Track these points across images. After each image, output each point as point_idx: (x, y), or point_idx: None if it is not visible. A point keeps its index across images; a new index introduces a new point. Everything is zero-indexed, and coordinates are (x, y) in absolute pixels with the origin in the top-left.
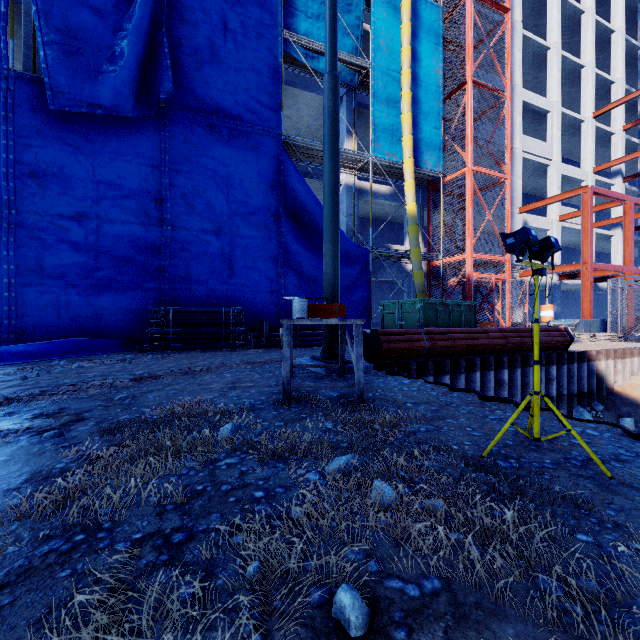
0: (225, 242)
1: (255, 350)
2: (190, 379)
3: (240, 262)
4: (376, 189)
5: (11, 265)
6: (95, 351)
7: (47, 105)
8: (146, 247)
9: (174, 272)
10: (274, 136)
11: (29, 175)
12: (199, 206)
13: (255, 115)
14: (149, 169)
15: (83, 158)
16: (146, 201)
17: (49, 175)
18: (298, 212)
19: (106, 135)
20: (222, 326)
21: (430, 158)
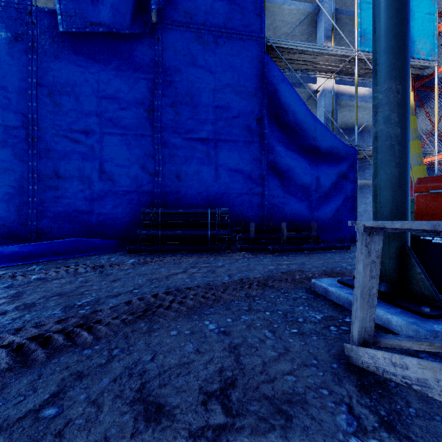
0: (211, 146)
1: (242, 254)
2: (138, 341)
3: (225, 165)
4: (354, 91)
5: (34, 174)
6: (91, 251)
7: (61, 33)
8: (141, 154)
9: (165, 176)
10: (257, 40)
11: (47, 95)
12: (187, 113)
13: (239, 21)
14: (143, 82)
15: (89, 77)
16: (141, 112)
17: (62, 94)
18: (281, 113)
19: (108, 54)
20: (208, 227)
21: (423, 47)
